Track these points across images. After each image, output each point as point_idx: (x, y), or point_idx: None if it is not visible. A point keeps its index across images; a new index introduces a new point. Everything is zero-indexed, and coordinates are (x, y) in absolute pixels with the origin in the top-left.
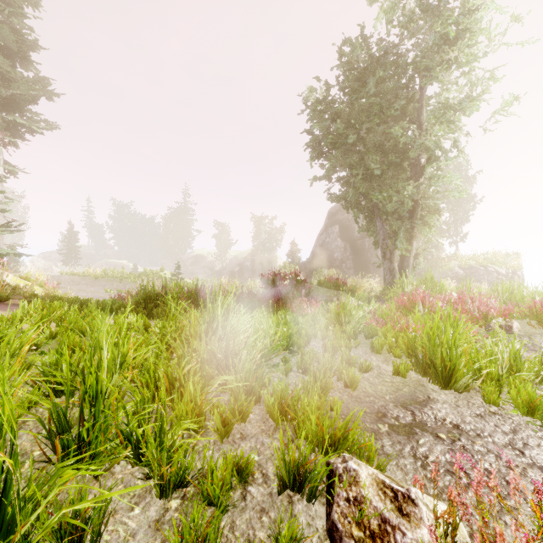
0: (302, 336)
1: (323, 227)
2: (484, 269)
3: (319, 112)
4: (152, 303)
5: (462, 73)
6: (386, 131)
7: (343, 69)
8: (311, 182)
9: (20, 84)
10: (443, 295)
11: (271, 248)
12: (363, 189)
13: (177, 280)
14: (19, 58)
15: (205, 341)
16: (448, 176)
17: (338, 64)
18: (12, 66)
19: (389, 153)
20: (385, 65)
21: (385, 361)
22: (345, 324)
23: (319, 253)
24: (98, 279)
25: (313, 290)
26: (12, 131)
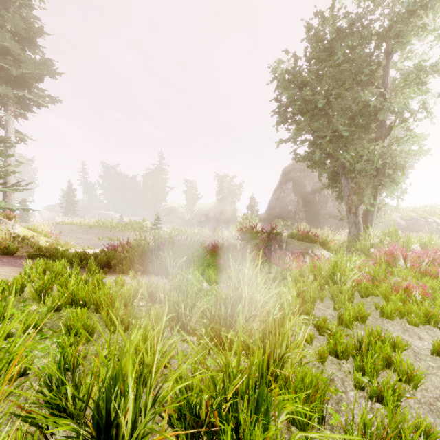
0: (306, 299)
1: (278, 184)
2: (424, 220)
3: (288, 81)
4: (147, 258)
5: (437, 36)
6: (356, 95)
7: (311, 42)
8: (277, 145)
9: (28, 64)
10: (430, 252)
11: (232, 201)
12: (330, 150)
13: (157, 229)
14: (28, 43)
15: (230, 324)
16: (418, 136)
17: (309, 35)
18: (22, 50)
19: (354, 117)
20: (352, 36)
21: (404, 330)
22: (341, 283)
23: (275, 206)
24: (92, 228)
25: (288, 243)
26: (22, 104)
